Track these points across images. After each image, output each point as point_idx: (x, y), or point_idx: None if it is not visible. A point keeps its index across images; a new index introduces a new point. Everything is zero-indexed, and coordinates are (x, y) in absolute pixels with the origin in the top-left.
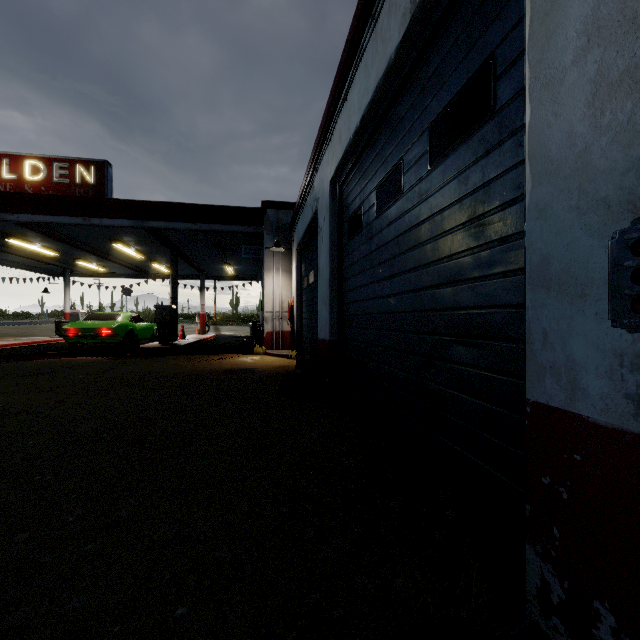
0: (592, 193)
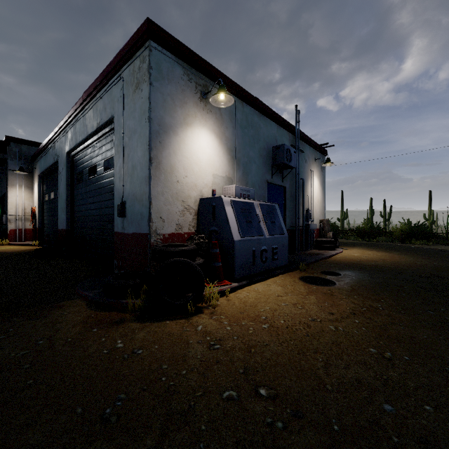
0: (119, 196)
